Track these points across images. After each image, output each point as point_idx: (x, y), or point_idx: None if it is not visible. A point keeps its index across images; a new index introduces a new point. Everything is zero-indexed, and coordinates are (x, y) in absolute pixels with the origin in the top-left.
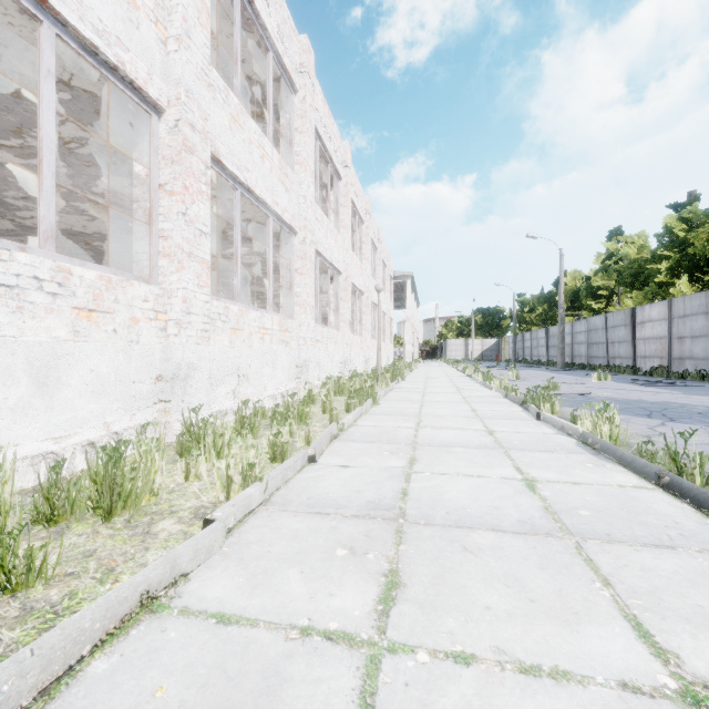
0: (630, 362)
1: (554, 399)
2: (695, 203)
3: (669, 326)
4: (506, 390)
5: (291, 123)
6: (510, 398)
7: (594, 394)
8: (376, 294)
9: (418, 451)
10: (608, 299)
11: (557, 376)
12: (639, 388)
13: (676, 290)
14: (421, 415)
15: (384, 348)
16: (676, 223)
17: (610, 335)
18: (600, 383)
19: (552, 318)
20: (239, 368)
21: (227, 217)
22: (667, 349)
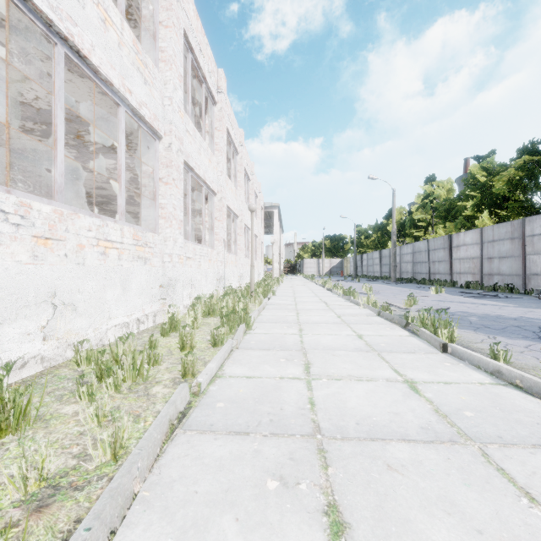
0: (448, 277)
1: (452, 324)
2: (492, 155)
3: (480, 249)
4: (375, 306)
5: (155, 14)
6: (385, 316)
7: (451, 309)
8: (249, 218)
9: (332, 467)
10: (426, 229)
11: (398, 289)
12: (477, 301)
13: (479, 222)
14: (306, 351)
15: (256, 265)
16: (478, 170)
17: (432, 256)
18: (440, 296)
19: (384, 243)
20: (56, 294)
21: (75, 112)
22: (478, 267)
